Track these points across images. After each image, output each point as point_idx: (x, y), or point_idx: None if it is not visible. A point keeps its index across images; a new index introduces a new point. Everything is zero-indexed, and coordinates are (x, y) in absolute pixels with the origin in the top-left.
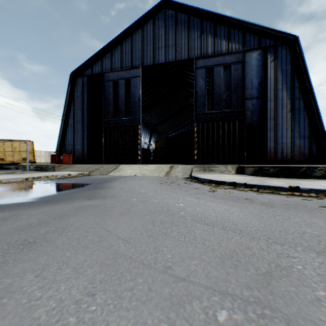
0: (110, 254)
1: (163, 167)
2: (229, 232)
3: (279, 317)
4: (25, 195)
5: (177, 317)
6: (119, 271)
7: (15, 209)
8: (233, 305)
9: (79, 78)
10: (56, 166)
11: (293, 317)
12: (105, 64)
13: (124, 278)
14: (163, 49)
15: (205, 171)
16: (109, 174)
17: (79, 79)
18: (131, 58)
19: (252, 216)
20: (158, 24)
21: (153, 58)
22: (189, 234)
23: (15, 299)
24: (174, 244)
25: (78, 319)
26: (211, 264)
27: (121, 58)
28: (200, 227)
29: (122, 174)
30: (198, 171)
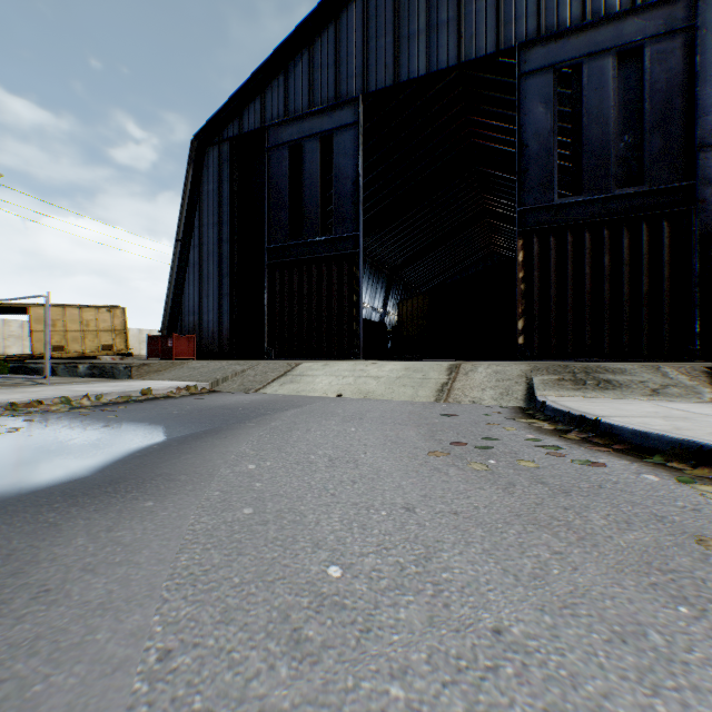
0: None
1: (427, 369)
2: None
3: None
4: None
5: None
6: None
7: None
8: None
9: (212, 149)
10: (135, 365)
11: None
12: (271, 105)
13: None
14: (422, 37)
15: (583, 386)
16: (264, 390)
17: (212, 151)
18: (336, 77)
19: None
20: None
21: (394, 69)
22: None
23: None
24: None
25: None
26: None
27: (310, 83)
28: None
29: (301, 391)
30: (555, 385)
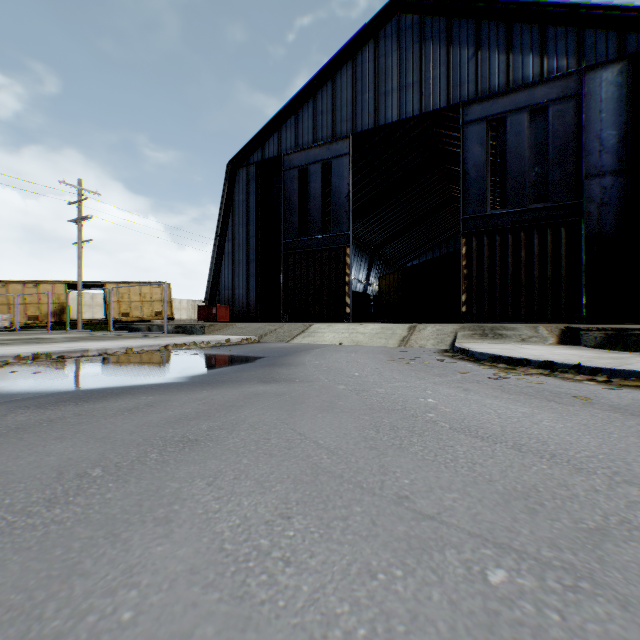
0: (308, 468)
1: (395, 328)
2: (527, 455)
3: (607, 596)
4: (168, 372)
5: (417, 565)
6: (324, 492)
7: (159, 392)
8: (519, 565)
9: (242, 170)
10: (207, 325)
11: (637, 601)
12: (286, 139)
13: (332, 503)
14: (394, 94)
15: (485, 337)
16: (293, 341)
17: (242, 172)
18: (333, 121)
19: (583, 430)
20: (384, 46)
21: (375, 116)
22: (443, 451)
23: (187, 507)
24: (416, 465)
25: (272, 543)
26: (483, 501)
27: (314, 124)
28: (467, 442)
29: (316, 341)
30: (469, 337)
